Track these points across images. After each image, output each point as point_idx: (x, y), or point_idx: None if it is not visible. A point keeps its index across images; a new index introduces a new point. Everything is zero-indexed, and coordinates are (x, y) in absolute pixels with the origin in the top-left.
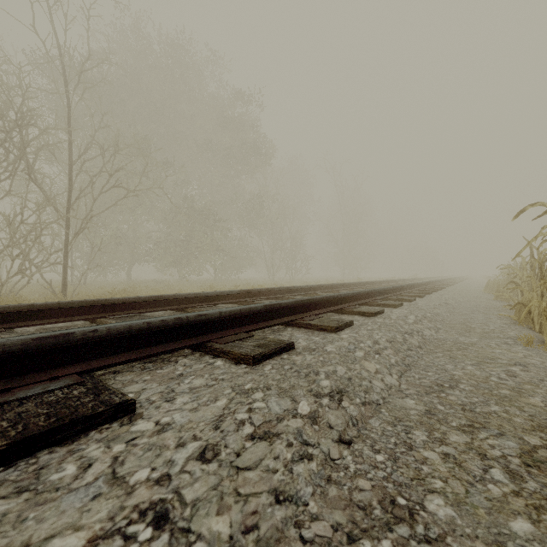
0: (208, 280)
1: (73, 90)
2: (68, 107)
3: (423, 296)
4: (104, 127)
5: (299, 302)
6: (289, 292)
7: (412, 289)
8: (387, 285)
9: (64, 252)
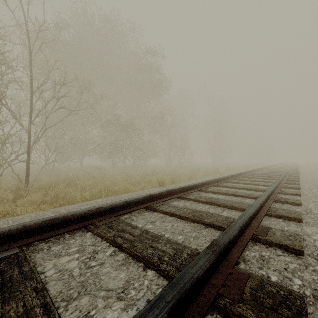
0: (130, 166)
1: (34, 42)
2: (30, 54)
3: (300, 194)
4: (57, 68)
5: (218, 257)
6: (185, 190)
7: (281, 183)
8: (251, 173)
9: (27, 154)
